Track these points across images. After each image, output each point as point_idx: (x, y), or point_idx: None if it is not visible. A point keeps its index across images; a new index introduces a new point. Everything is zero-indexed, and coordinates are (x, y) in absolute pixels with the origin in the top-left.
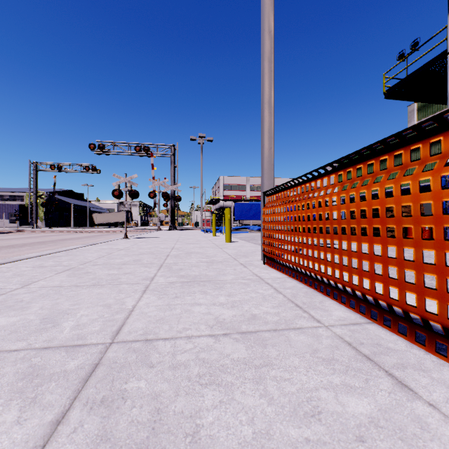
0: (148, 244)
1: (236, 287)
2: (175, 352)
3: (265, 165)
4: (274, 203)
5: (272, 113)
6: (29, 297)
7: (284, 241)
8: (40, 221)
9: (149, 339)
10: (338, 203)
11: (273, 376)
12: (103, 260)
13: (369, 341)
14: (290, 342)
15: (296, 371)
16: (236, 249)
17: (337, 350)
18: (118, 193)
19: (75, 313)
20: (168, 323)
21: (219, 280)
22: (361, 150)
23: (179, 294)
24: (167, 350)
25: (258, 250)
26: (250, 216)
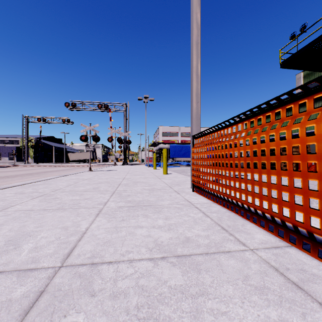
0: (106, 175)
1: (171, 211)
2: (116, 278)
3: (194, 115)
4: (201, 144)
5: (199, 75)
6: (3, 219)
7: (209, 174)
8: (30, 158)
9: (95, 262)
10: (258, 143)
11: (210, 308)
12: (70, 188)
13: (293, 266)
14: (221, 267)
15: (231, 302)
16: (171, 179)
17: (267, 276)
18: (84, 138)
19: (36, 235)
20: (114, 246)
21: (158, 205)
22: (281, 96)
23: (125, 217)
24: (109, 275)
25: (188, 180)
26: (181, 155)
